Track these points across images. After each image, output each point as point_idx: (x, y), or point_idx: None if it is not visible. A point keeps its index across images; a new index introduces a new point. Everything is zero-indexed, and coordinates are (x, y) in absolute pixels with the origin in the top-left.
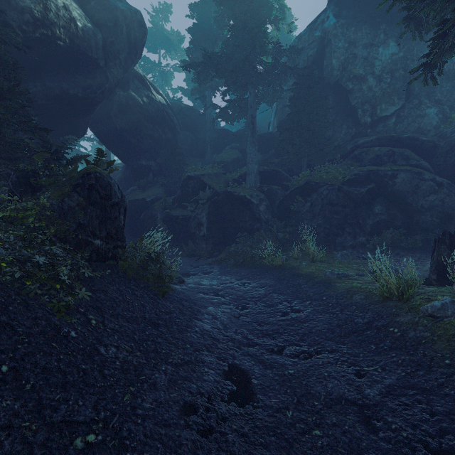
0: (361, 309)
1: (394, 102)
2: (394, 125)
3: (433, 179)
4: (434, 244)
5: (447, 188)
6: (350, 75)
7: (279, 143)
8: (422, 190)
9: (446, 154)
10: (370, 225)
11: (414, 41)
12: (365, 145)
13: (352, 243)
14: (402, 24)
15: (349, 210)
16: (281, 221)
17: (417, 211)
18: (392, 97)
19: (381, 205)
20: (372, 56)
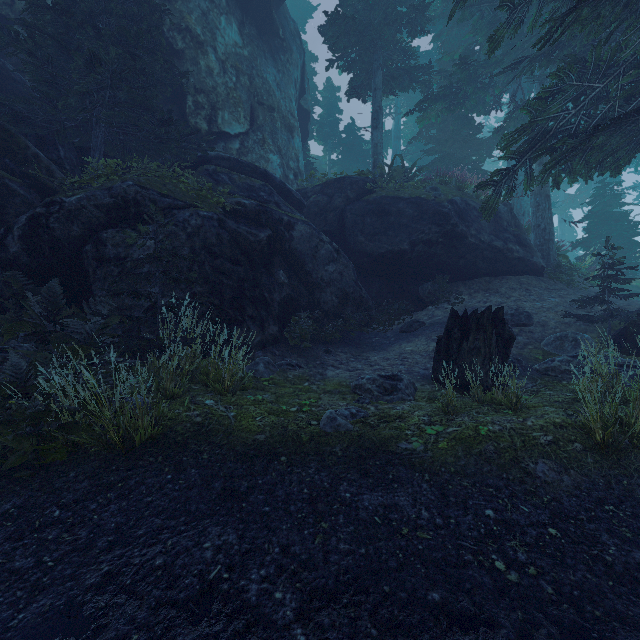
0: (636, 507)
1: (239, 120)
2: (237, 155)
3: (331, 242)
4: (460, 330)
5: (344, 257)
6: (180, 19)
7: (3, 40)
8: (322, 255)
9: (315, 217)
10: (278, 302)
11: (256, 49)
12: (219, 162)
13: (262, 338)
14: (244, 10)
15: (244, 272)
16: (43, 283)
17: (318, 285)
18: (237, 109)
19: (282, 270)
20: (213, 19)
